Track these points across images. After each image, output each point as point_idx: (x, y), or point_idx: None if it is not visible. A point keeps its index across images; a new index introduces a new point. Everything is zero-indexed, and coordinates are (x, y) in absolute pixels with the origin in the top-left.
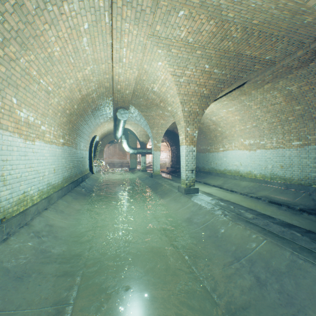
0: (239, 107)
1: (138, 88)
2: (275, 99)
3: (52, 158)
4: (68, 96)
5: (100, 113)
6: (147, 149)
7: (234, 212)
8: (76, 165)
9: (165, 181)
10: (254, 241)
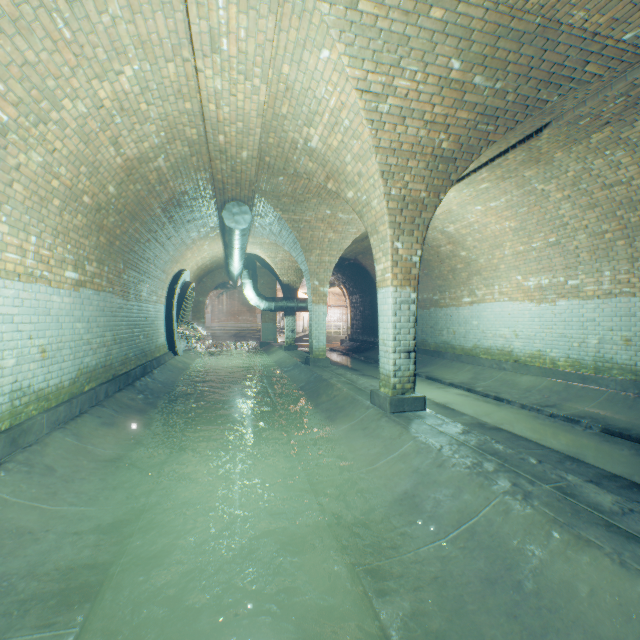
0: (516, 197)
1: (271, 144)
2: (615, 171)
3: (34, 321)
4: (79, 153)
5: (187, 215)
6: (299, 300)
7: (549, 481)
8: (127, 337)
9: (338, 376)
10: None
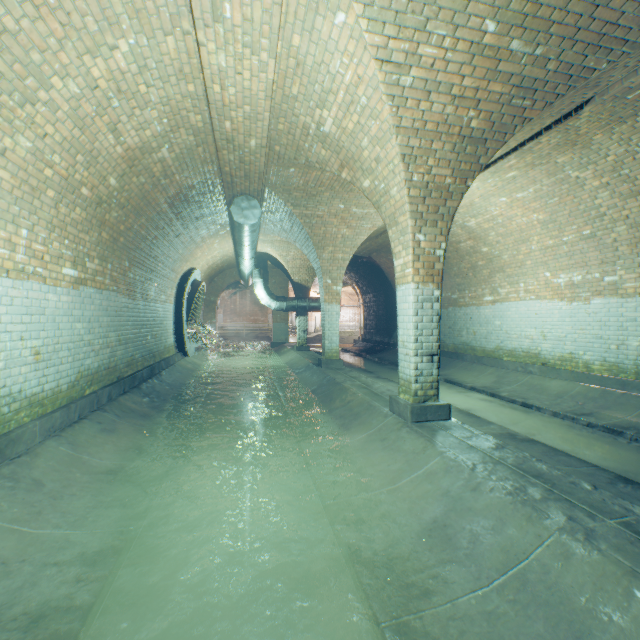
0: (546, 187)
1: (281, 131)
2: None
3: (26, 320)
4: (74, 139)
5: (196, 211)
6: (311, 300)
7: (613, 514)
8: (133, 338)
9: (352, 379)
10: None
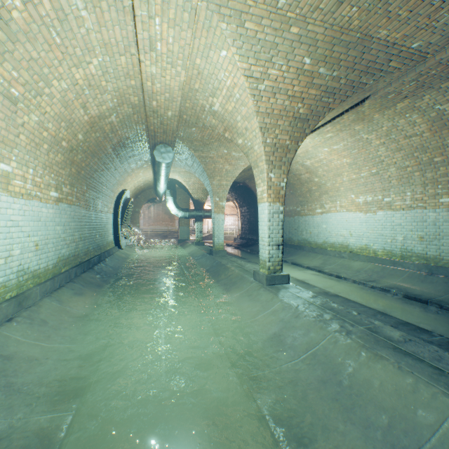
0: (350, 143)
1: (187, 107)
2: (413, 127)
3: (31, 225)
4: (61, 113)
5: (129, 152)
6: (205, 211)
7: (363, 324)
8: (88, 236)
9: (232, 262)
10: (431, 407)
